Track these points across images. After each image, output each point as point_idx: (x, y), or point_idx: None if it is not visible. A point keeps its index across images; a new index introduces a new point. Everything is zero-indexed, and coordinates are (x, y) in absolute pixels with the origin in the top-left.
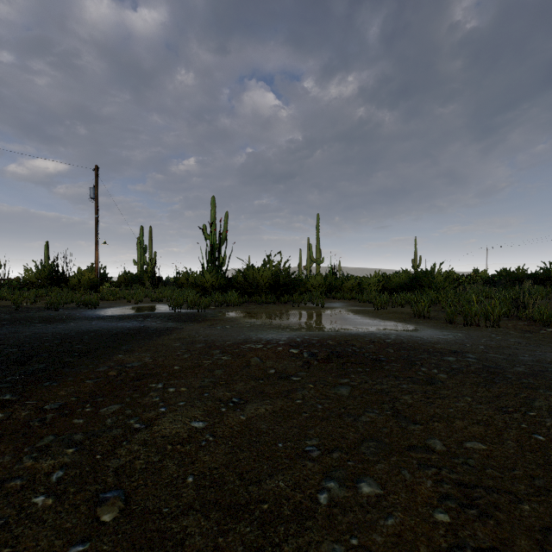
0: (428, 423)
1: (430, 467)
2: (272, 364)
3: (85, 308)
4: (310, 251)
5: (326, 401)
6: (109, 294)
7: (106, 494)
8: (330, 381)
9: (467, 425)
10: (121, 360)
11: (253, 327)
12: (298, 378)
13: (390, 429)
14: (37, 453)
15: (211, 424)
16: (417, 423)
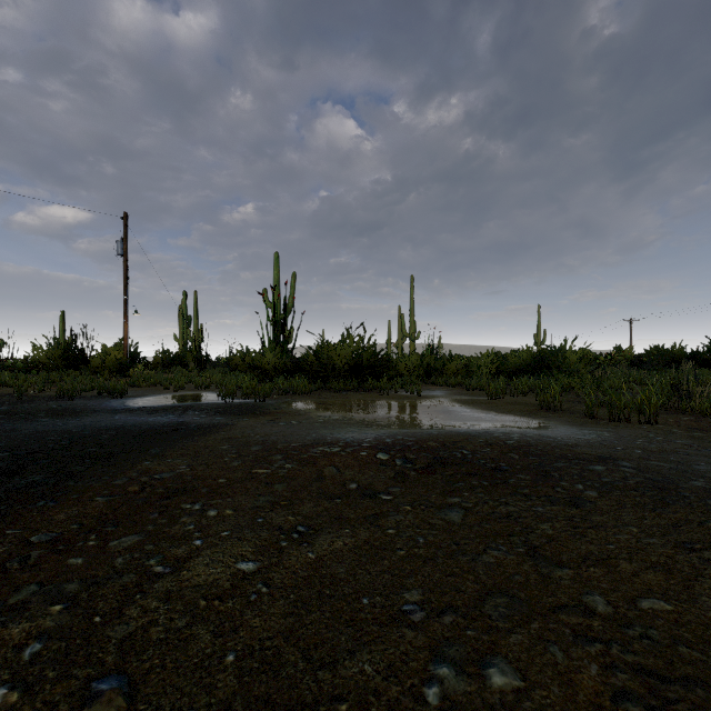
0: (579, 566)
1: (593, 641)
2: (354, 475)
3: (109, 397)
4: (402, 323)
5: (430, 531)
6: (141, 379)
7: (101, 684)
8: (434, 501)
9: (639, 571)
10: (147, 470)
11: (327, 423)
12: (390, 496)
13: (525, 577)
14: (8, 613)
15: (266, 567)
16: (564, 568)
